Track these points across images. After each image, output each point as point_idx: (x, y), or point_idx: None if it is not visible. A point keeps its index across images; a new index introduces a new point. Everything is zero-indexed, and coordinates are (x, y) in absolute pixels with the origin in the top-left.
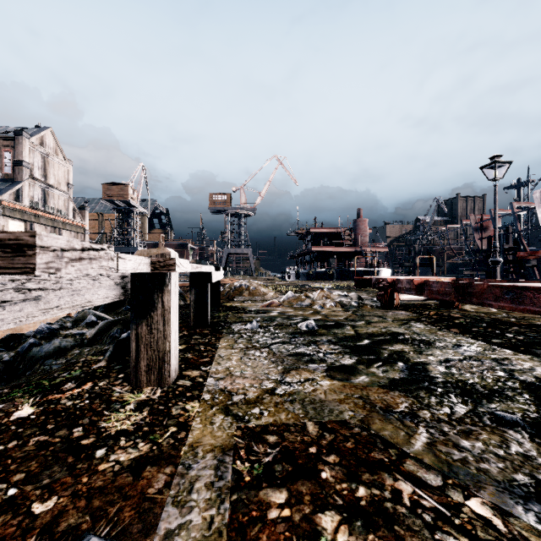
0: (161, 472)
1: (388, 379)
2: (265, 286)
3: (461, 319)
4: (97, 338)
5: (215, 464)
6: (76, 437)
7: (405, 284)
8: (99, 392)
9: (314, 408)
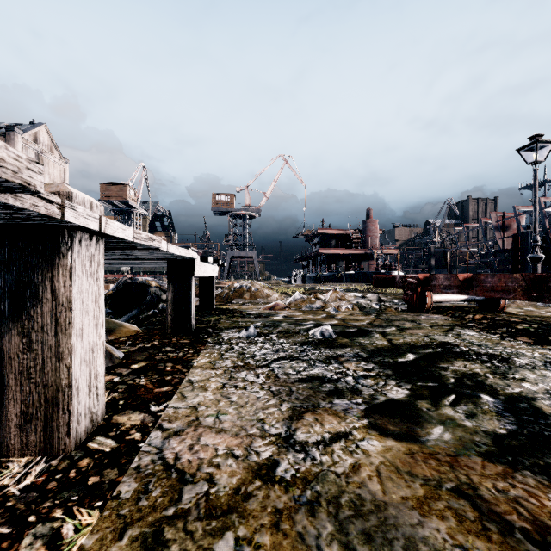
0: None
1: (487, 434)
2: (268, 287)
3: (524, 324)
4: None
5: None
6: None
7: (442, 280)
8: None
9: (366, 536)
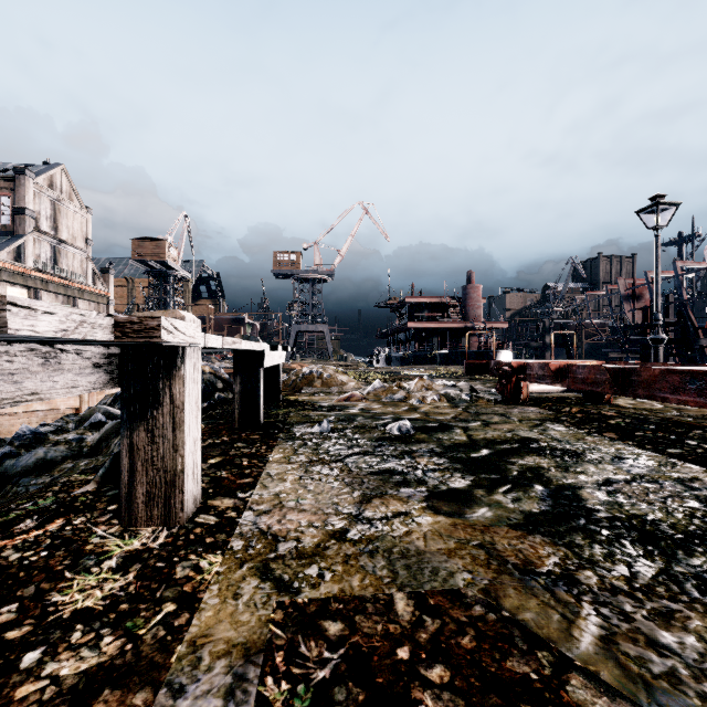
0: (127, 702)
1: (522, 513)
2: (344, 373)
3: (618, 418)
4: (101, 446)
5: (228, 685)
6: (1, 624)
7: (536, 370)
8: (69, 536)
9: (406, 566)
